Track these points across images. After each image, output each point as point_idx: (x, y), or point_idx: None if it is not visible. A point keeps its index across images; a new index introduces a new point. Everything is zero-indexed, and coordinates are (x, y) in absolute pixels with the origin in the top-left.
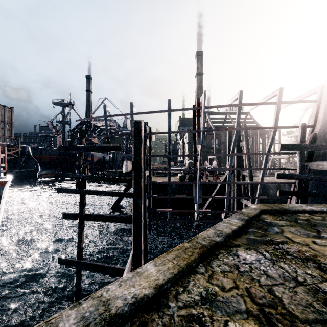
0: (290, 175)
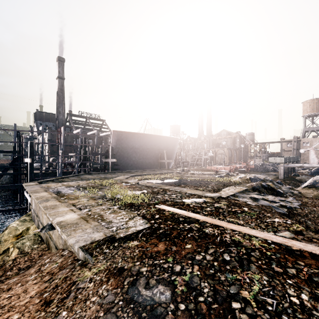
0: (96, 163)
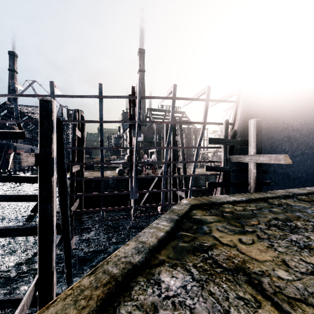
0: (216, 167)
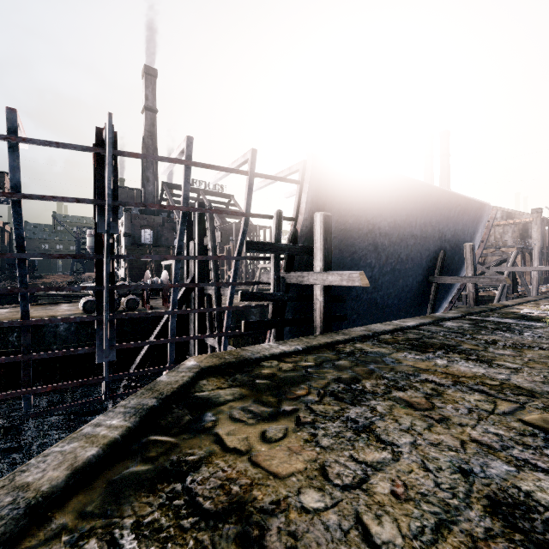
0: (261, 294)
